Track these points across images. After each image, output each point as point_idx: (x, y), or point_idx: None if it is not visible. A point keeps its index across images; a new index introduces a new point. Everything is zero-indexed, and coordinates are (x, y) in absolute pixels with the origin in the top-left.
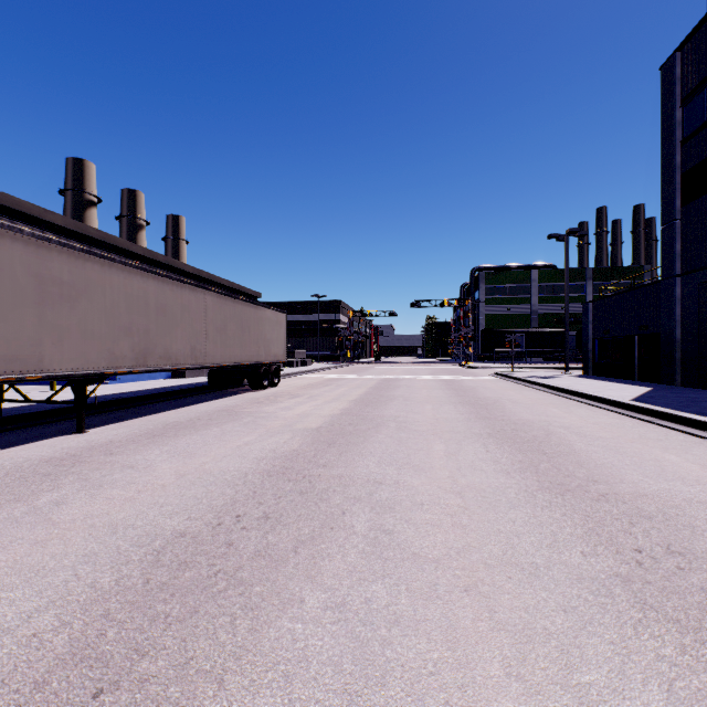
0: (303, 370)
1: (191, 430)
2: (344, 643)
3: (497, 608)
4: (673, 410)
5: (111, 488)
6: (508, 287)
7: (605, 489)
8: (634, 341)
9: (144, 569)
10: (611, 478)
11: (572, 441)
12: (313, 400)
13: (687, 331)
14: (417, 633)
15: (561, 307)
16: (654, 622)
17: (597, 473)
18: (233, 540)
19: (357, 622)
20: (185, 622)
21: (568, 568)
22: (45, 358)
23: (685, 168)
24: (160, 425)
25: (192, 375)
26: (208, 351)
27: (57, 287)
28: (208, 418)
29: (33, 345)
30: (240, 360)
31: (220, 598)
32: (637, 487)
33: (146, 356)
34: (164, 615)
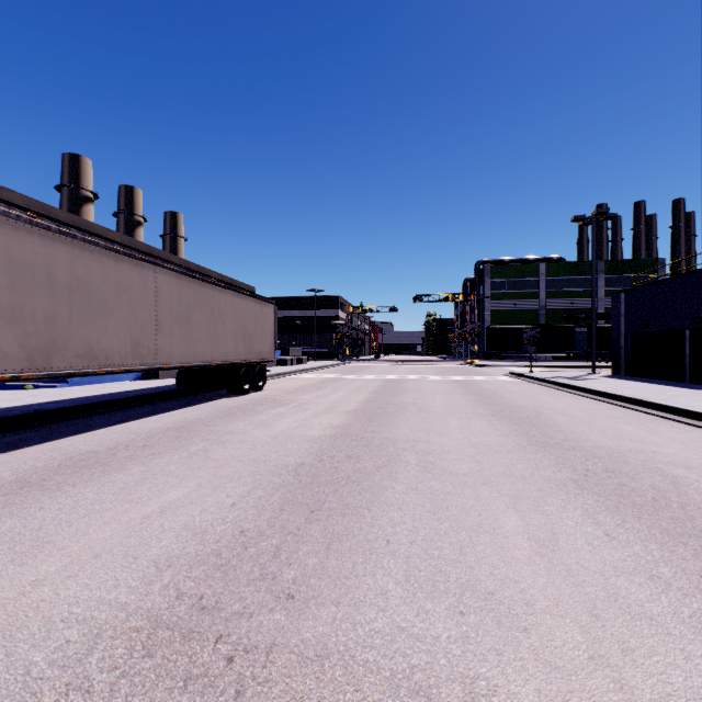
0: (296, 369)
1: (96, 471)
2: None
3: None
4: None
5: None
6: (515, 281)
7: None
8: (684, 336)
9: None
10: None
11: None
12: (300, 410)
13: None
14: None
15: (571, 302)
16: None
17: None
18: None
19: None
20: None
21: None
22: None
23: None
24: (57, 460)
25: (167, 375)
26: (160, 348)
27: None
28: (142, 443)
29: None
30: (210, 359)
31: None
32: None
33: (50, 354)
34: None
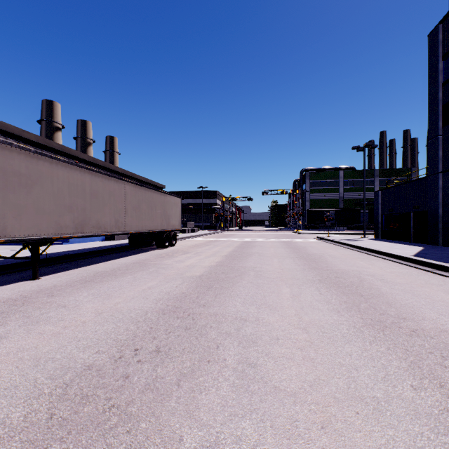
0: (192, 235)
1: (112, 277)
2: None
3: (353, 448)
4: (445, 263)
5: (44, 324)
6: (324, 182)
7: (414, 326)
8: (410, 216)
9: (51, 403)
10: (415, 316)
11: (379, 286)
12: (198, 255)
13: (447, 210)
14: None
15: (358, 194)
16: None
17: (403, 311)
18: (129, 373)
19: None
20: None
21: (404, 402)
22: (8, 227)
23: (445, 101)
24: (92, 274)
25: (119, 238)
26: (127, 223)
27: (17, 178)
28: (125, 268)
29: None
30: (149, 229)
31: (109, 436)
32: (437, 324)
33: (83, 226)
34: None
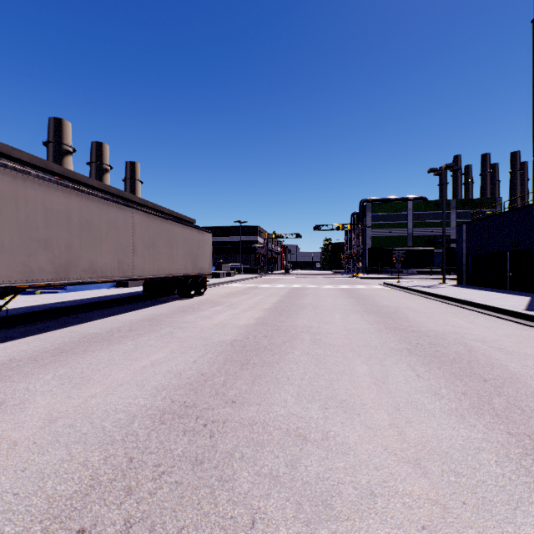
0: (227, 280)
1: (104, 344)
2: None
3: None
4: None
5: None
6: (389, 215)
7: None
8: (506, 257)
9: None
10: None
11: (502, 360)
12: (232, 308)
13: None
14: None
15: (431, 230)
16: None
17: None
18: None
19: None
20: None
21: None
22: None
23: None
24: (77, 338)
25: (134, 284)
26: (136, 265)
27: None
28: (128, 328)
29: None
30: (168, 273)
31: None
32: None
33: (68, 269)
34: None
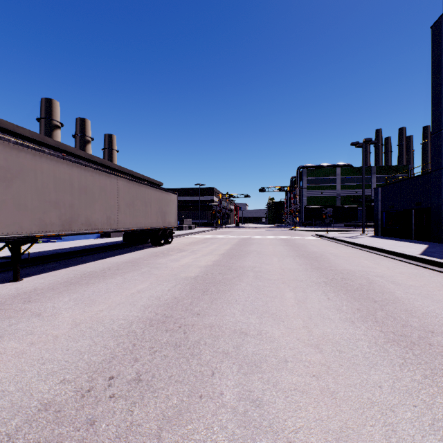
0: (189, 232)
1: (100, 278)
2: None
3: None
4: None
5: (8, 340)
6: (321, 179)
7: None
8: (411, 213)
9: None
10: None
11: (392, 289)
12: (194, 254)
13: None
14: None
15: (356, 192)
16: None
17: (428, 322)
18: (96, 417)
19: None
20: None
21: None
22: None
23: None
24: (79, 274)
25: (114, 235)
26: (120, 220)
27: None
28: (116, 268)
29: None
30: (144, 226)
31: None
32: None
33: (71, 223)
34: None
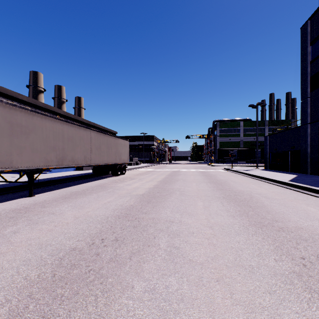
0: (136, 167)
1: (83, 195)
2: (154, 313)
3: (234, 291)
4: (309, 185)
5: (41, 224)
6: (230, 129)
7: (282, 225)
8: (288, 154)
9: (53, 268)
10: (284, 219)
11: (263, 200)
12: (140, 181)
13: (313, 149)
14: (193, 306)
15: (254, 138)
16: (317, 300)
17: (276, 216)
18: (99, 252)
19: (161, 300)
20: (71, 300)
21: (268, 268)
22: (13, 161)
23: (312, 74)
24: (69, 193)
25: (86, 169)
26: (92, 158)
27: (19, 128)
28: (91, 189)
29: (7, 155)
30: (107, 162)
31: (90, 285)
32: (297, 224)
33: (62, 160)
34: (60, 296)
